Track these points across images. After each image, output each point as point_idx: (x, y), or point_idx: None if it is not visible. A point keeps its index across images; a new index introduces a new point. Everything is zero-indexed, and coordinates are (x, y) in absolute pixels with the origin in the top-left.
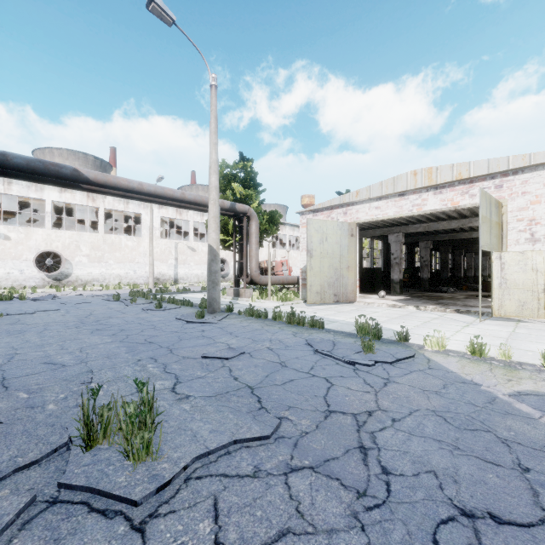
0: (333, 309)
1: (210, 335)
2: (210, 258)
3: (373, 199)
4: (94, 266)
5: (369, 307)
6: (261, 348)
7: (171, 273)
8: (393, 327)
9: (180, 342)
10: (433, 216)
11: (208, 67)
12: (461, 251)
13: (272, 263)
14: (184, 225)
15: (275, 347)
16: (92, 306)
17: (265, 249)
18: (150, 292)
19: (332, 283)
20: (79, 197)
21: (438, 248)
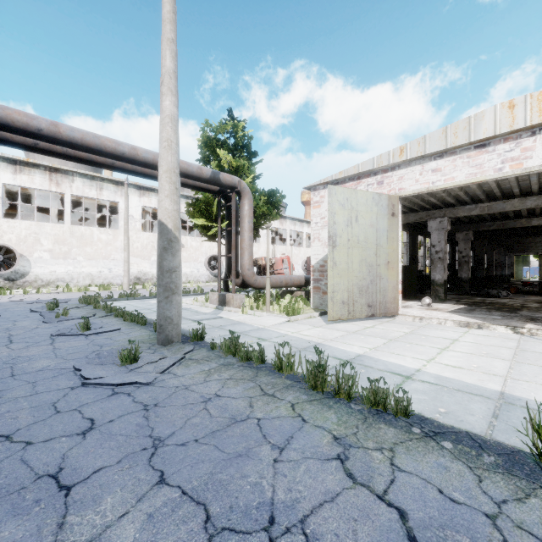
0: (374, 332)
1: (79, 472)
2: (161, 245)
3: (428, 158)
4: (59, 263)
5: (428, 327)
6: None
7: (154, 272)
8: None
9: None
10: (500, 191)
11: None
12: (494, 246)
13: (271, 260)
14: None
15: None
16: None
17: (263, 245)
18: (111, 297)
19: (365, 288)
20: (39, 181)
21: None
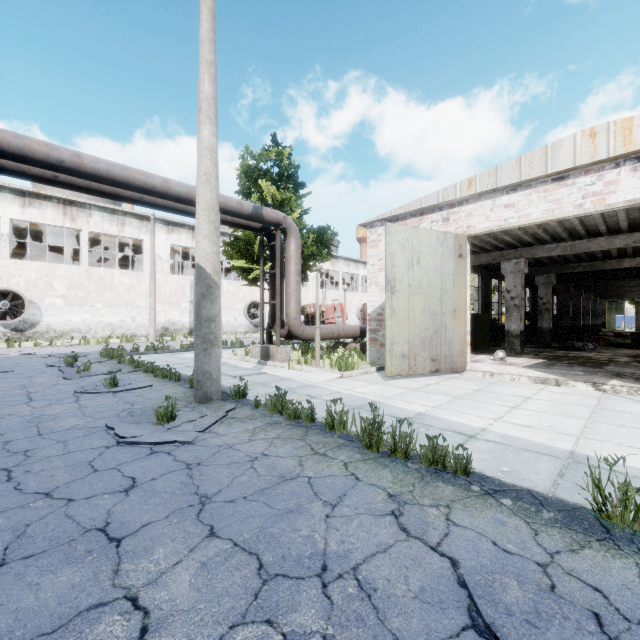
0: (437, 389)
1: (127, 525)
2: (199, 291)
3: (500, 191)
4: (74, 311)
5: (499, 384)
6: None
7: (185, 321)
8: None
9: None
10: (584, 229)
11: None
12: (581, 291)
13: (320, 308)
14: None
15: None
16: (4, 379)
17: (311, 290)
18: (136, 350)
19: (428, 340)
20: (51, 215)
21: None
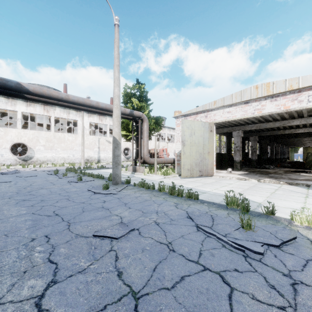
0: (199, 181)
1: (108, 207)
2: (114, 146)
3: (226, 106)
4: (48, 152)
5: (224, 180)
6: (148, 223)
7: (96, 156)
8: (251, 198)
9: (81, 215)
10: (263, 119)
11: (112, 11)
12: (274, 143)
13: (157, 150)
14: (104, 127)
15: (161, 222)
16: (36, 178)
17: (153, 142)
18: (79, 168)
19: (198, 163)
20: (38, 110)
21: (259, 141)
